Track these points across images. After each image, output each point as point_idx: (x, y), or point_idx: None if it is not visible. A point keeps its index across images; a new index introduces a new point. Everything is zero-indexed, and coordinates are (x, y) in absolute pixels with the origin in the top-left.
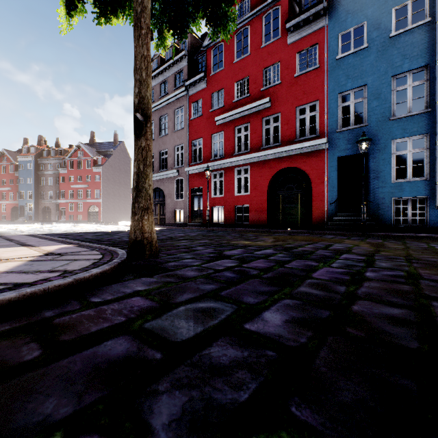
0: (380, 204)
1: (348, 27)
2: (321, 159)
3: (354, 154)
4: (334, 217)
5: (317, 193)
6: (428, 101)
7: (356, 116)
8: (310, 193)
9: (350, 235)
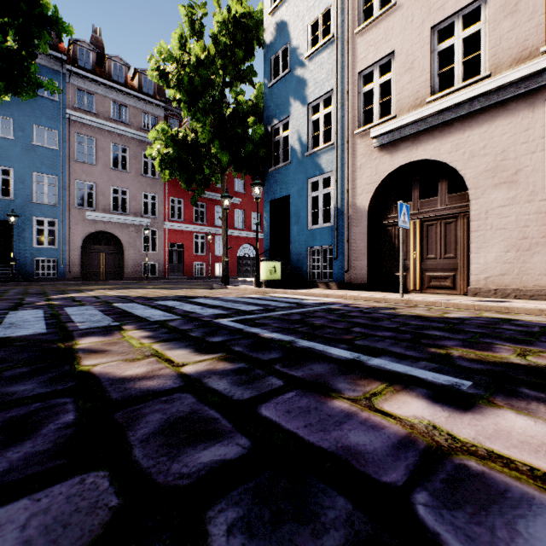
0: (26, 262)
1: None
2: None
3: (3, 220)
4: None
5: None
6: (58, 199)
7: None
8: None
9: (2, 285)
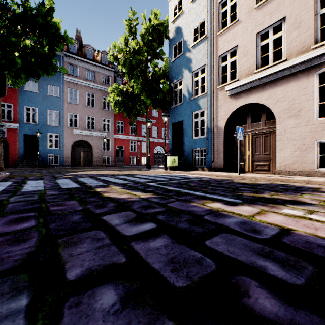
0: (44, 157)
1: (30, 79)
2: (15, 133)
3: (33, 135)
4: (22, 161)
5: (12, 149)
6: (60, 123)
7: (28, 109)
8: (7, 149)
9: (33, 168)
